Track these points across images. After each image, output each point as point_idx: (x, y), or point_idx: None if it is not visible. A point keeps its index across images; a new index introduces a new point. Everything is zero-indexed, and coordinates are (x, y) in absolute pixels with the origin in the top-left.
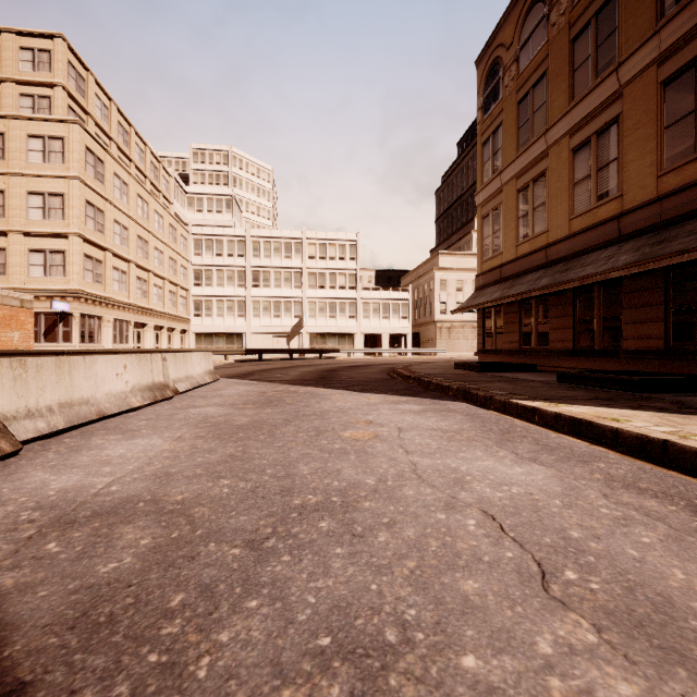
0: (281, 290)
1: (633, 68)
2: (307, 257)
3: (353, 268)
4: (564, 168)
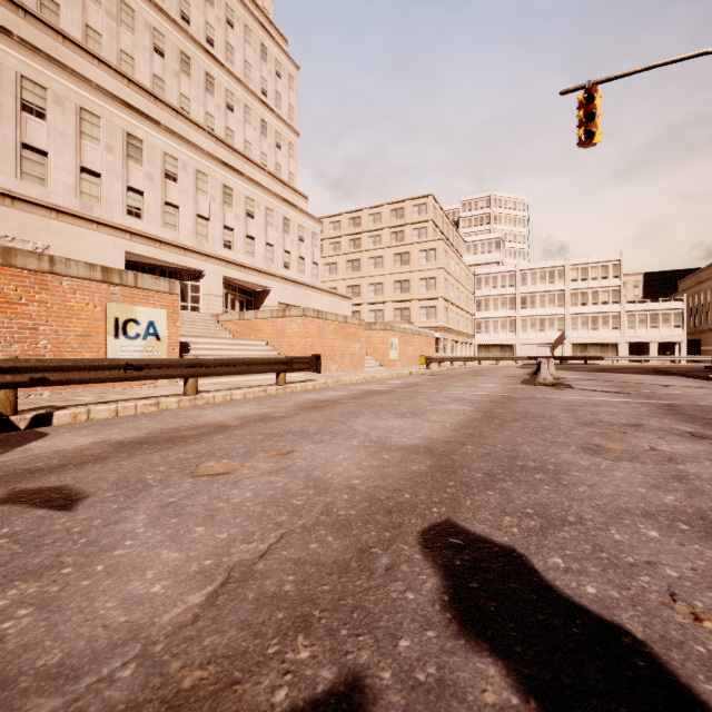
0: (545, 309)
1: None
2: (569, 280)
3: (616, 285)
4: None
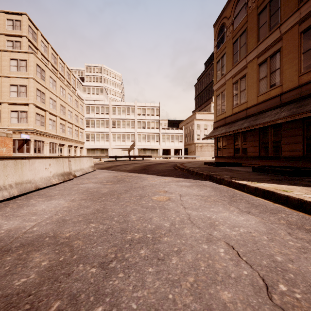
0: (125, 129)
1: (287, 26)
2: (137, 114)
3: (157, 119)
4: (254, 73)
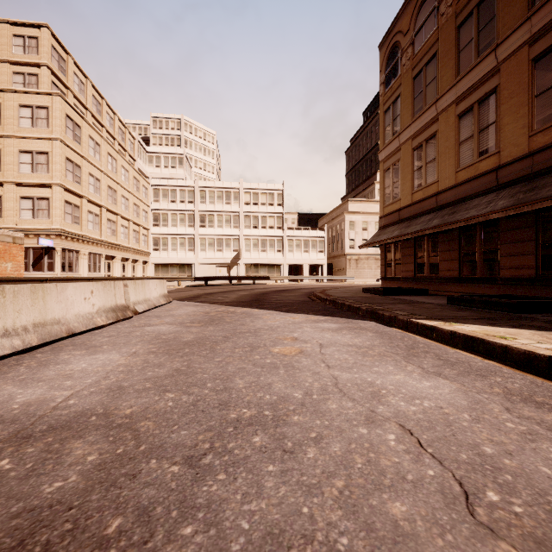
0: (223, 229)
1: (508, 48)
2: (243, 203)
3: (280, 212)
4: (451, 130)
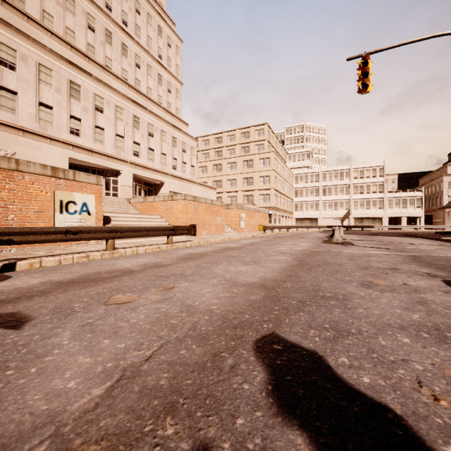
0: (337, 196)
1: None
2: (352, 178)
3: (381, 181)
4: None
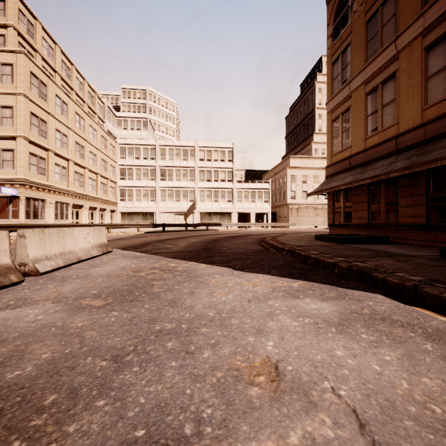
0: (180, 182)
1: None
2: (198, 159)
3: (230, 167)
4: (416, 66)
